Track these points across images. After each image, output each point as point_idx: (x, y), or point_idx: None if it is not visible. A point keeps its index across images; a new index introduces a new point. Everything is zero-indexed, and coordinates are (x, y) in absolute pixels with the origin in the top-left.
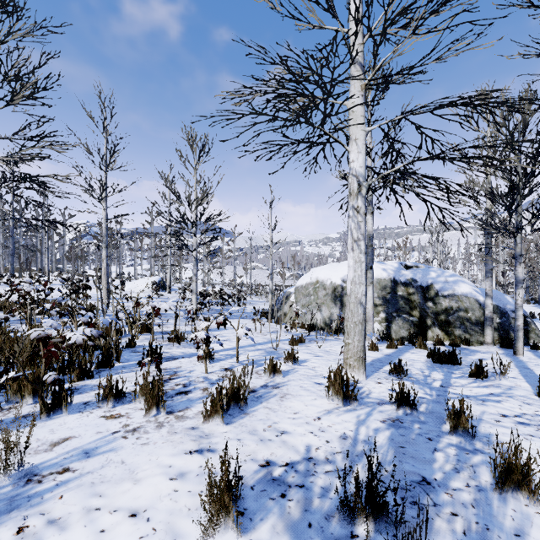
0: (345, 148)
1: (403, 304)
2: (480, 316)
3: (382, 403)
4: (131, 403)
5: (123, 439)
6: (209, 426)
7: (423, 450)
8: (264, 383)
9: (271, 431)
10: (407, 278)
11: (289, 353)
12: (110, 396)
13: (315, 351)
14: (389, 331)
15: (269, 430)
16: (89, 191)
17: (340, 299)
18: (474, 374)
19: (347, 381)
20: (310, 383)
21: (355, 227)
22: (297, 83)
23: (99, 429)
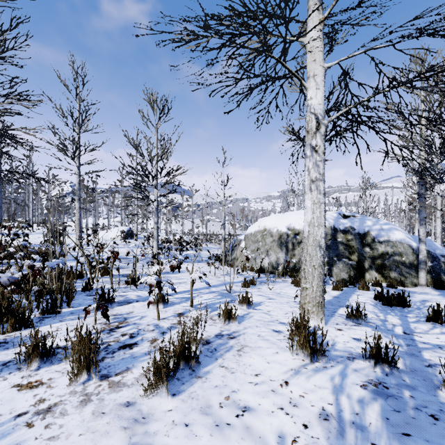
0: (303, 85)
1: (343, 249)
2: (413, 260)
3: (353, 358)
4: (61, 363)
5: (26, 428)
6: (150, 400)
7: (436, 439)
8: (219, 331)
9: (229, 407)
10: (346, 226)
11: (244, 297)
12: (36, 354)
13: (266, 293)
14: (330, 273)
15: (227, 406)
16: (62, 150)
17: (285, 245)
18: (431, 318)
19: (314, 334)
20: (268, 331)
21: (313, 167)
22: (253, 18)
23: (1, 410)
